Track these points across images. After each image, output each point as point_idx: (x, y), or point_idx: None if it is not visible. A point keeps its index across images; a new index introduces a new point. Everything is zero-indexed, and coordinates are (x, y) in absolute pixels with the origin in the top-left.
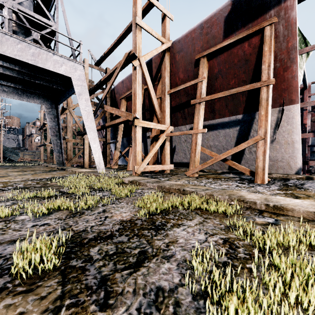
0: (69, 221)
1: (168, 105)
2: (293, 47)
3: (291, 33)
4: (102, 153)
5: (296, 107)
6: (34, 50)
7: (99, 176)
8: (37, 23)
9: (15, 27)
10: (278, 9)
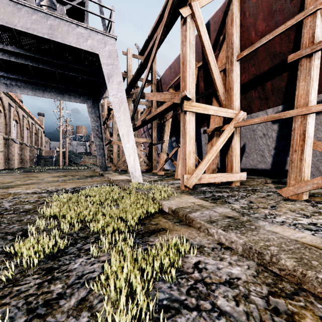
0: None
1: (236, 78)
2: None
3: None
4: (147, 156)
5: None
6: (52, 22)
7: (130, 190)
8: None
9: None
10: None
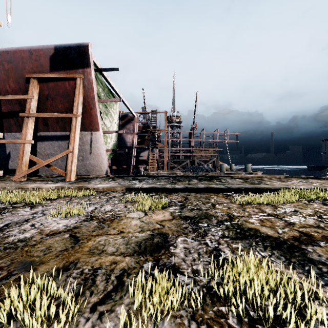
0: None
1: None
2: (93, 97)
3: (91, 88)
4: None
5: (99, 133)
6: None
7: None
8: None
9: None
10: (84, 71)
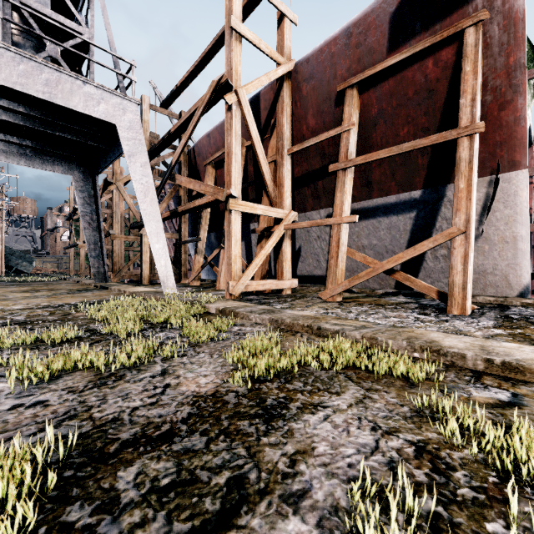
0: (89, 396)
1: (287, 174)
2: (517, 64)
3: (514, 39)
4: (173, 259)
5: (522, 175)
6: (48, 76)
7: (165, 301)
8: (57, 30)
9: (17, 37)
10: None
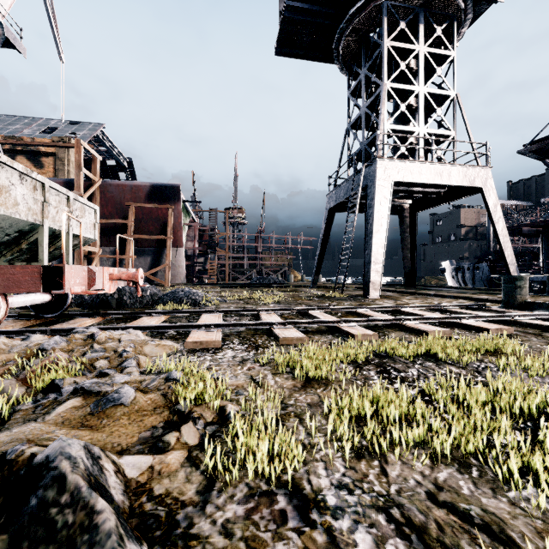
0: None
1: (98, 231)
2: (181, 222)
3: (180, 216)
4: None
5: (183, 249)
6: None
7: None
8: None
9: None
10: (175, 203)
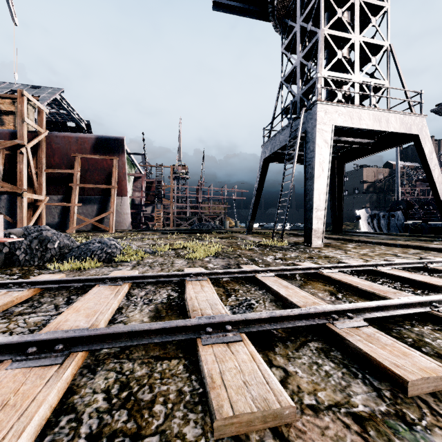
0: None
1: (44, 180)
2: (125, 173)
3: (124, 167)
4: None
5: (127, 198)
6: None
7: None
8: None
9: None
10: (119, 155)
